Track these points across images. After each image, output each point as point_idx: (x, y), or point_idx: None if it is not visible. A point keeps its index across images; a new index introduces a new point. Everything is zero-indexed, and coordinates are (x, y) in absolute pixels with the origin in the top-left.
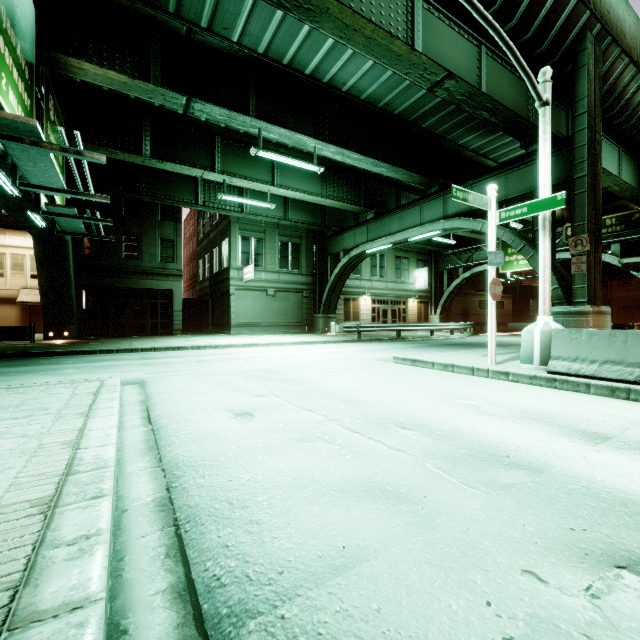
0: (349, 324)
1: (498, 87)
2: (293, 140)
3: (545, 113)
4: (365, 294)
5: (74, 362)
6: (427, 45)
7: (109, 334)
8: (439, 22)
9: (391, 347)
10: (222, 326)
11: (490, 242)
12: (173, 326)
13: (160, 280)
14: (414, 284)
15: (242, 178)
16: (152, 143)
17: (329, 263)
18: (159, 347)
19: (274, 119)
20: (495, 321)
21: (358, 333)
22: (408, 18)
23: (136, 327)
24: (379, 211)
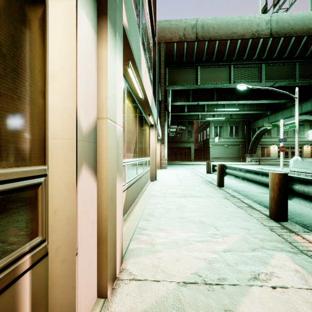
0: (254, 158)
1: (307, 73)
2: (228, 102)
3: (296, 100)
4: (273, 144)
5: (175, 166)
6: (267, 76)
7: (173, 160)
8: (273, 66)
9: (267, 166)
10: (207, 158)
11: (280, 136)
12: (191, 158)
13: (187, 144)
14: (307, 138)
15: (213, 111)
16: (187, 108)
17: (251, 133)
18: (190, 164)
19: (221, 98)
20: (282, 158)
21: (259, 162)
22: (259, 72)
23: (180, 158)
24: (272, 111)
